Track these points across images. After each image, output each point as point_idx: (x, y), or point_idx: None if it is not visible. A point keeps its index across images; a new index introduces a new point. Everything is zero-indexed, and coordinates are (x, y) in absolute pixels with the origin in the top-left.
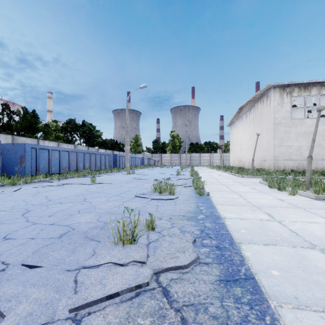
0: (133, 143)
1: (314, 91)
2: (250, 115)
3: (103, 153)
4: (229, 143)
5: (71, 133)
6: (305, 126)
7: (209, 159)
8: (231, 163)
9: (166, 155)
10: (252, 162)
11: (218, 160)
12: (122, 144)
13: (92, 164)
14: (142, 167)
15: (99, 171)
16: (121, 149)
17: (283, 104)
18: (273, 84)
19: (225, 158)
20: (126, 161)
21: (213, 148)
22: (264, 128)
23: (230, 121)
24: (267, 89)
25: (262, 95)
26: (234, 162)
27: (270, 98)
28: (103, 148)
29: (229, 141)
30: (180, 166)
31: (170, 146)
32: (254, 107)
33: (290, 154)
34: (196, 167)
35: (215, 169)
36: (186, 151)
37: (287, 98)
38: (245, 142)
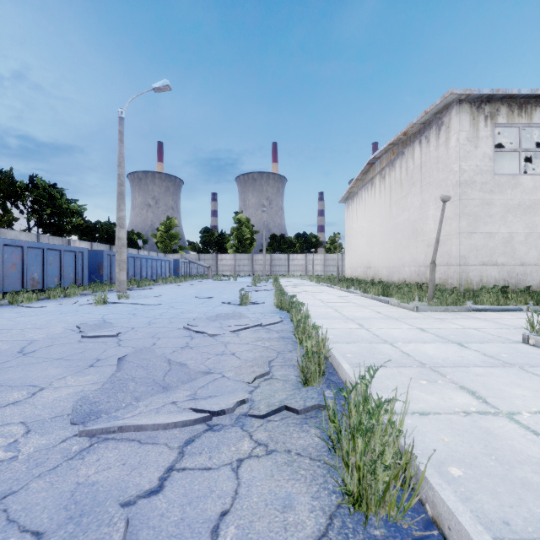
0: (161, 233)
1: (538, 115)
2: (393, 173)
3: (55, 245)
4: (338, 236)
5: (1, 203)
6: (521, 191)
7: (305, 264)
8: (348, 271)
9: (227, 257)
10: (432, 269)
11: (320, 266)
12: (136, 235)
13: (7, 274)
14: (170, 281)
15: (10, 297)
16: (135, 242)
17: (477, 140)
18: (460, 92)
19: (331, 262)
20: (117, 267)
21: (310, 245)
22: (431, 195)
23: (346, 191)
24: (442, 109)
25: (424, 126)
26: (354, 269)
27: (448, 127)
28: (91, 239)
29: (337, 234)
30: (251, 277)
31: (234, 240)
32: (402, 157)
33: (492, 252)
34: (283, 280)
35: (322, 283)
36: (264, 248)
37: (486, 127)
38: (380, 229)
